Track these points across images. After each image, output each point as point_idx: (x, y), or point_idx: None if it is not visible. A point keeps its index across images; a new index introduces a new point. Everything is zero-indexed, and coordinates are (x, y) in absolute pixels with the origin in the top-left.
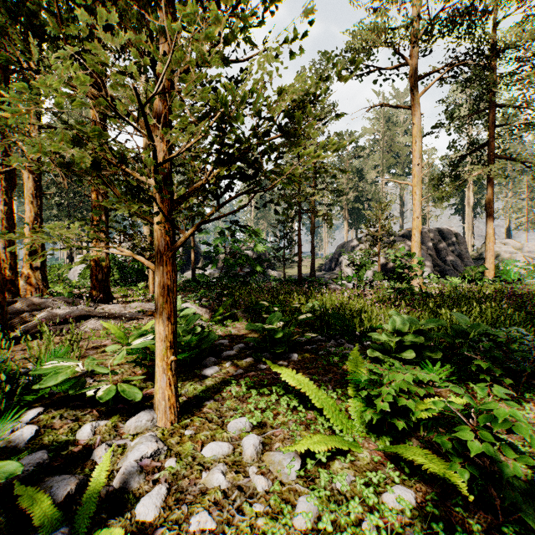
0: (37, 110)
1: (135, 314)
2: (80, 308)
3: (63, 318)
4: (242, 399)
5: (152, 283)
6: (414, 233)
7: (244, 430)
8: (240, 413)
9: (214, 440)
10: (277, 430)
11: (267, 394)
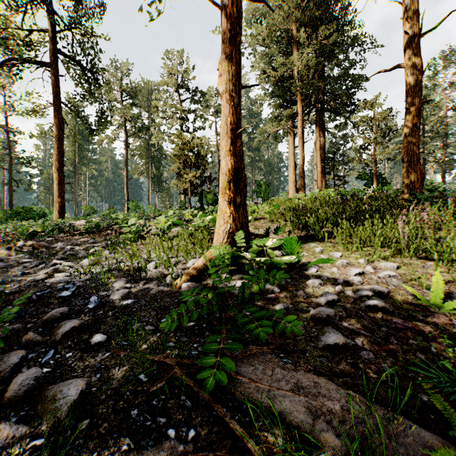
0: None
1: None
2: None
3: None
4: None
5: None
6: None
7: None
8: None
9: None
10: None
11: None
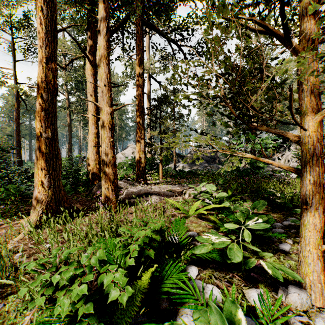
0: None
1: (168, 193)
2: (141, 187)
3: (137, 194)
4: None
5: (161, 172)
6: None
7: None
8: None
9: None
10: None
11: None
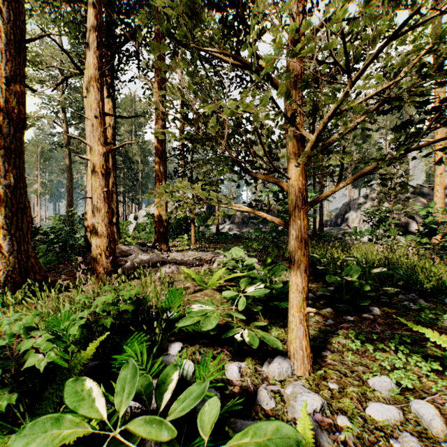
0: (113, 105)
1: (193, 261)
2: (155, 255)
3: (147, 262)
4: (358, 352)
5: (193, 236)
6: (436, 189)
7: (394, 392)
8: (370, 369)
9: (368, 399)
10: (435, 397)
11: (381, 350)
